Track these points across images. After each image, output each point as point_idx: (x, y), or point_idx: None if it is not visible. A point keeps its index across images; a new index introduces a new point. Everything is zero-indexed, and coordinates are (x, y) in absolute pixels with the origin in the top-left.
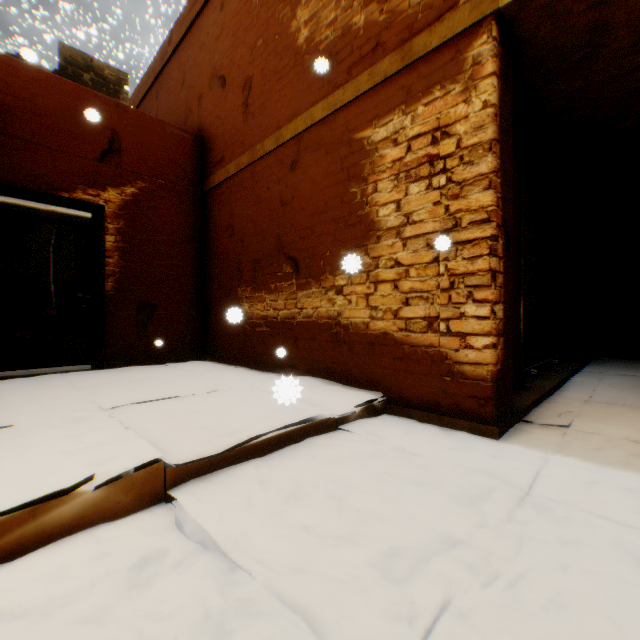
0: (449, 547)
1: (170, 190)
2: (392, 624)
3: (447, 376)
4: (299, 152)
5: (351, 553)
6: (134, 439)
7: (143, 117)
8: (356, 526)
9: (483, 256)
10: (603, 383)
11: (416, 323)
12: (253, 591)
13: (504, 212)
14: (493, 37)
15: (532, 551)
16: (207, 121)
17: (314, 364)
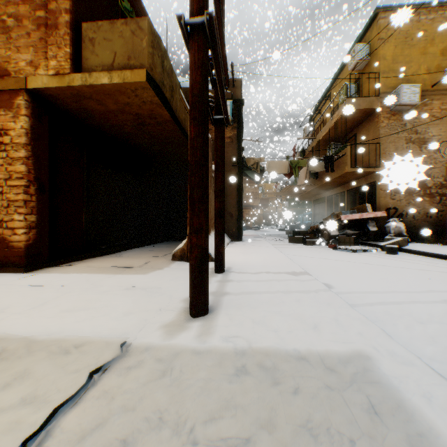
0: None
1: None
2: None
3: (8, 248)
4: None
5: None
6: None
7: None
8: None
9: (22, 193)
10: (138, 250)
11: None
12: None
13: (39, 175)
14: (26, 99)
15: None
16: None
17: None
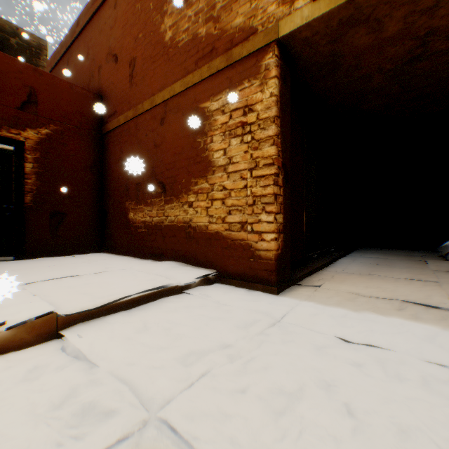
0: (222, 348)
1: (76, 132)
2: (174, 383)
3: (251, 258)
4: (166, 112)
5: (164, 354)
6: (38, 301)
7: (55, 79)
8: (173, 342)
9: (270, 185)
10: (355, 262)
11: (235, 226)
12: (101, 375)
13: (284, 159)
14: (275, 54)
15: (265, 347)
16: (105, 84)
17: (175, 253)
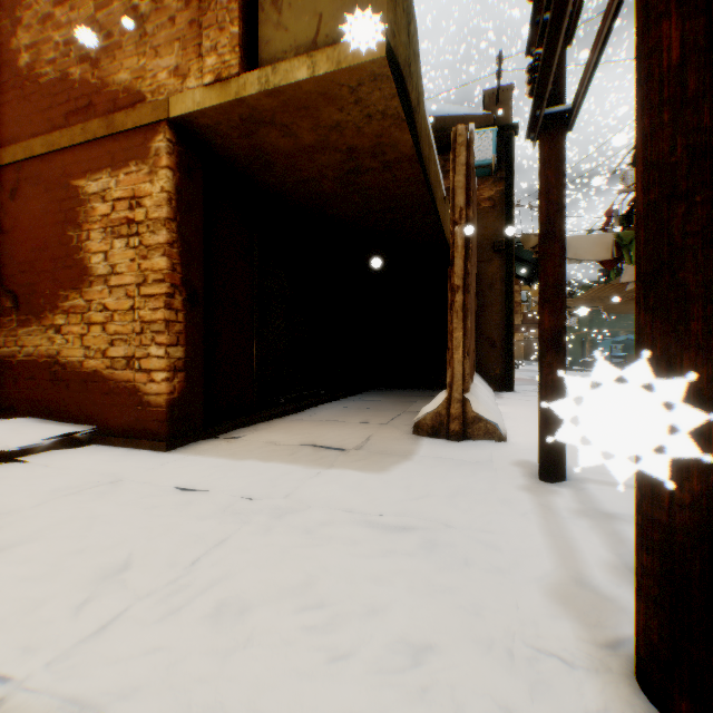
0: None
1: None
2: None
3: (140, 406)
4: (22, 180)
5: None
6: None
7: None
8: None
9: (161, 308)
10: (337, 407)
11: (120, 362)
12: None
13: (188, 274)
14: (167, 138)
15: (62, 506)
16: None
17: (37, 404)
